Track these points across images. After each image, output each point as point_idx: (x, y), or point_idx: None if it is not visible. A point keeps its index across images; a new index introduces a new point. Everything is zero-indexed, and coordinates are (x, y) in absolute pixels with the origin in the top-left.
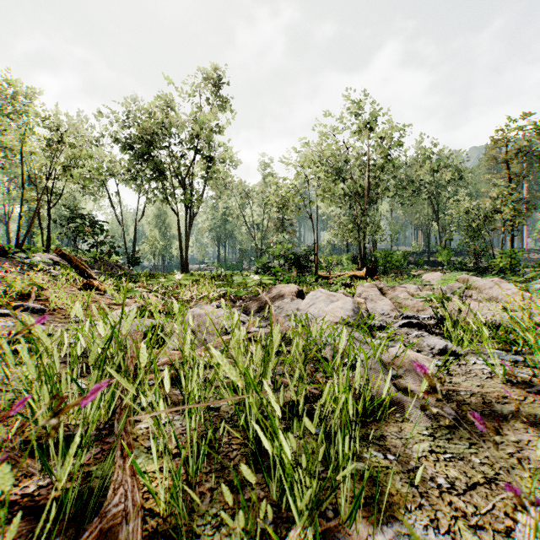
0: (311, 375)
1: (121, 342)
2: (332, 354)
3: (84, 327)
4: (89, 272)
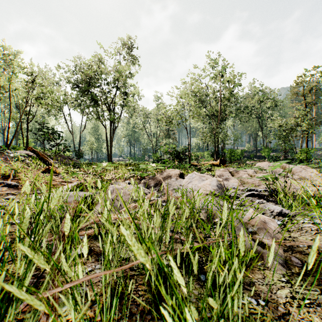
0: (194, 233)
1: (63, 208)
2: (205, 216)
3: (30, 200)
4: (50, 161)
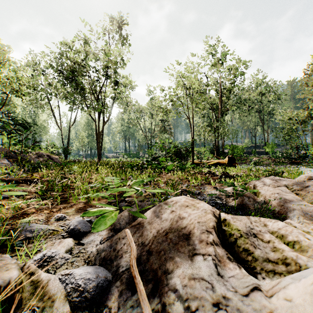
0: None
1: None
2: None
3: None
4: None
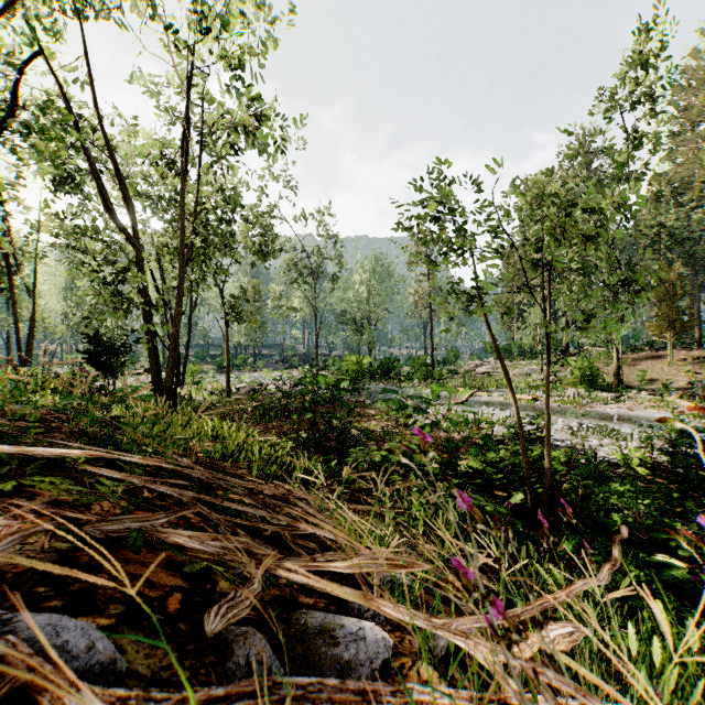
0: None
1: None
2: None
3: None
4: None
